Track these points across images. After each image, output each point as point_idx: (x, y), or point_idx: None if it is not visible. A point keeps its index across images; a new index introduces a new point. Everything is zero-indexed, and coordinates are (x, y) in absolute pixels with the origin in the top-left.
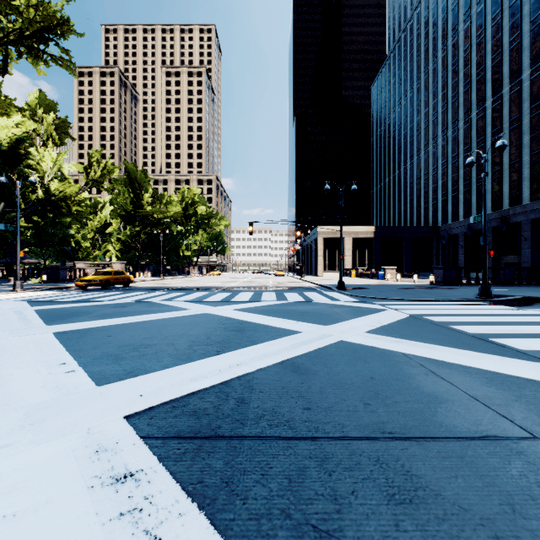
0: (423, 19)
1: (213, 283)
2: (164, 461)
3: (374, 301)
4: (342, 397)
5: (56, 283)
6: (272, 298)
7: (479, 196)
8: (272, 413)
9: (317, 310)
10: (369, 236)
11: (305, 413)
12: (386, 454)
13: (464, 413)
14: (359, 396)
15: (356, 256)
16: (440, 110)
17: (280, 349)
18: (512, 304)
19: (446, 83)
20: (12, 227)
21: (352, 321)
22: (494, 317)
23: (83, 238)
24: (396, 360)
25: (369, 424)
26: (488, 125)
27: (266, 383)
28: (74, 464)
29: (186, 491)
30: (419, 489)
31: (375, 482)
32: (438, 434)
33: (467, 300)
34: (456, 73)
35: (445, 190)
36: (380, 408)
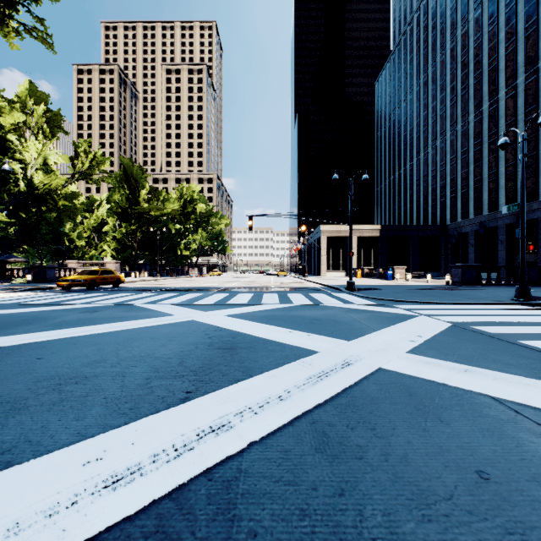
0: (431, 10)
1: (211, 283)
2: None
3: (394, 304)
4: None
5: (42, 283)
6: (275, 300)
7: (491, 192)
8: None
9: (330, 316)
10: (374, 235)
11: None
12: None
13: None
14: None
15: (361, 255)
16: (448, 104)
17: (289, 389)
18: None
19: (455, 75)
20: None
21: (381, 332)
22: None
23: (79, 237)
24: (494, 416)
25: None
26: (502, 117)
27: (264, 493)
28: None
29: None
30: None
31: None
32: None
33: (504, 303)
34: (466, 64)
35: (454, 186)
36: None
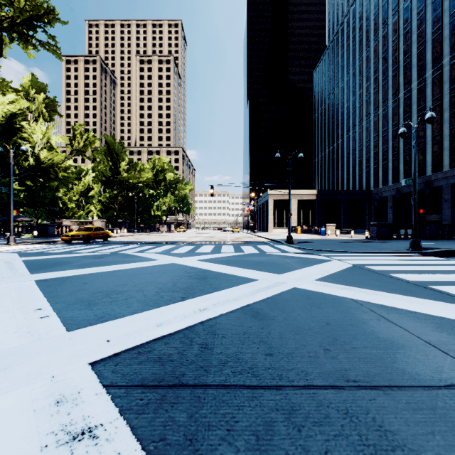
0: (358, 14)
1: (180, 237)
2: (125, 413)
3: (319, 253)
4: (301, 343)
5: (45, 237)
6: (231, 250)
7: (406, 164)
8: (235, 360)
9: (270, 260)
10: (312, 198)
11: (267, 360)
12: (354, 405)
13: (423, 359)
14: (318, 341)
15: (301, 215)
16: (372, 92)
17: (240, 296)
18: (440, 255)
19: (378, 68)
20: (6, 189)
21: (302, 270)
22: (428, 267)
23: (70, 200)
24: (348, 306)
25: (332, 372)
26: (414, 103)
27: (228, 328)
28: (31, 418)
29: (147, 451)
30: (397, 449)
31: (348, 439)
32: (403, 383)
33: (400, 252)
34: (386, 60)
35: (376, 159)
36: (340, 354)
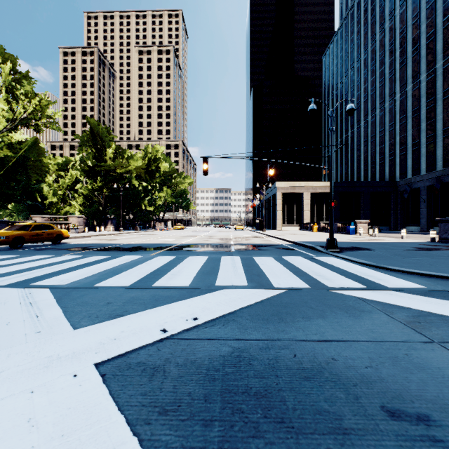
0: None
1: (168, 238)
2: None
3: None
4: None
5: None
6: (238, 274)
7: (446, 147)
8: None
9: (417, 366)
10: (327, 191)
11: None
12: None
13: None
14: None
15: (314, 210)
16: (397, 67)
17: None
18: None
19: (406, 38)
20: None
21: None
22: None
23: (54, 194)
24: None
25: None
26: None
27: None
28: None
29: None
30: None
31: None
32: None
33: None
34: (418, 26)
35: (404, 144)
36: None
